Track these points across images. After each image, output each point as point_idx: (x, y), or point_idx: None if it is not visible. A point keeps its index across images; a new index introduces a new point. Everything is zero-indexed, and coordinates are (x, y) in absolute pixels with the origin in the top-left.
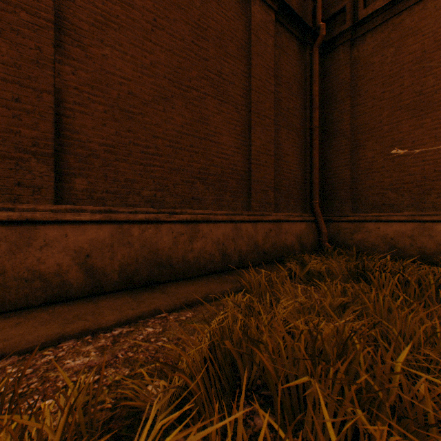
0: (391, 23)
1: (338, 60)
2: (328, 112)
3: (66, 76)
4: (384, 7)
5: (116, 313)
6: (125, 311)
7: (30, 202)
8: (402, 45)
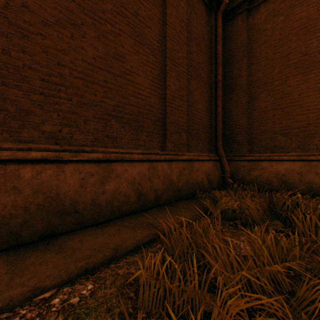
0: None
1: (237, 26)
2: (228, 70)
3: None
4: None
5: None
6: None
7: None
8: (290, 14)
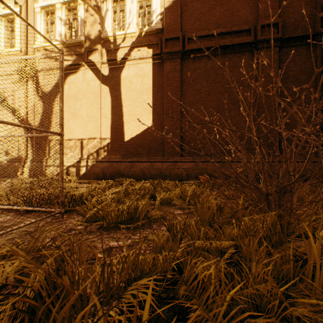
0: None
1: None
2: None
3: (183, 123)
4: None
5: None
6: None
7: (176, 157)
8: None
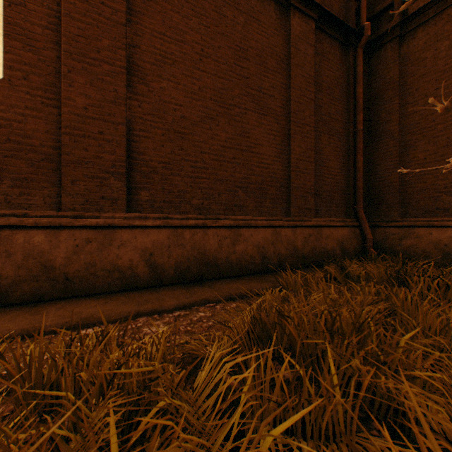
0: (446, 14)
1: (385, 58)
2: (374, 113)
3: (134, 109)
4: None
5: (175, 300)
6: (181, 299)
7: (110, 211)
8: None
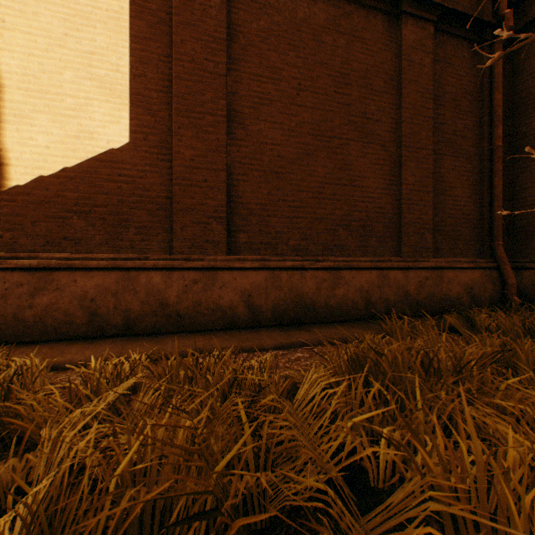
0: None
1: None
2: (520, 123)
3: (233, 154)
4: None
5: (273, 340)
6: (279, 340)
7: (212, 254)
8: None
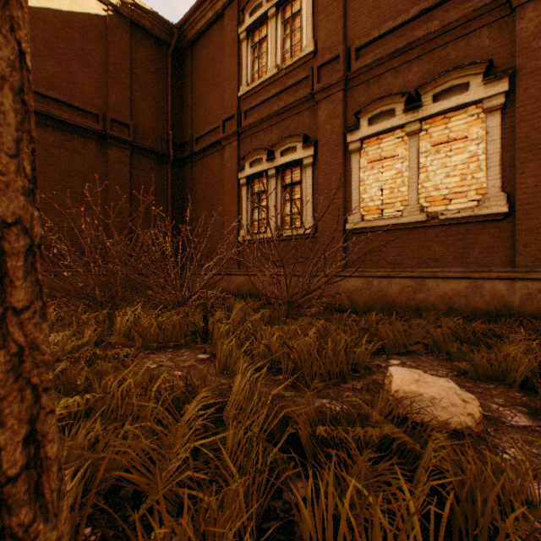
0: (205, 160)
1: (187, 172)
2: (184, 204)
3: None
4: (201, 150)
5: None
6: None
7: None
8: (208, 175)
